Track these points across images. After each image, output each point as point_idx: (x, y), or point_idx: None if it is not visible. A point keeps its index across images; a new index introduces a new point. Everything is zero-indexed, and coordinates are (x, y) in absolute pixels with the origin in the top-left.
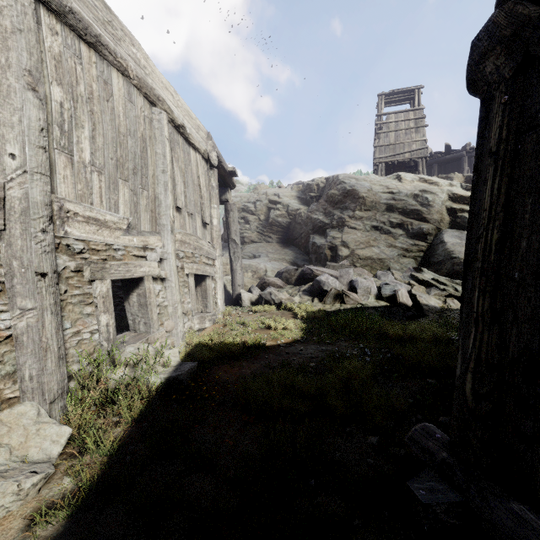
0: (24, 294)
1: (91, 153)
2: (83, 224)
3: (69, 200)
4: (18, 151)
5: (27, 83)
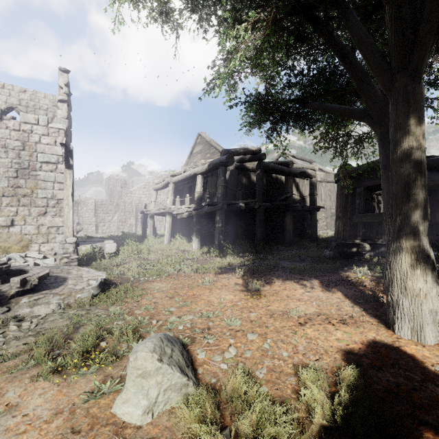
0: (328, 218)
1: (333, 199)
2: (332, 209)
3: (331, 207)
4: (328, 203)
5: (328, 195)
